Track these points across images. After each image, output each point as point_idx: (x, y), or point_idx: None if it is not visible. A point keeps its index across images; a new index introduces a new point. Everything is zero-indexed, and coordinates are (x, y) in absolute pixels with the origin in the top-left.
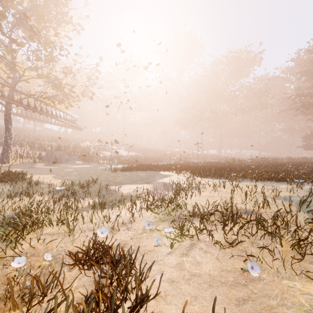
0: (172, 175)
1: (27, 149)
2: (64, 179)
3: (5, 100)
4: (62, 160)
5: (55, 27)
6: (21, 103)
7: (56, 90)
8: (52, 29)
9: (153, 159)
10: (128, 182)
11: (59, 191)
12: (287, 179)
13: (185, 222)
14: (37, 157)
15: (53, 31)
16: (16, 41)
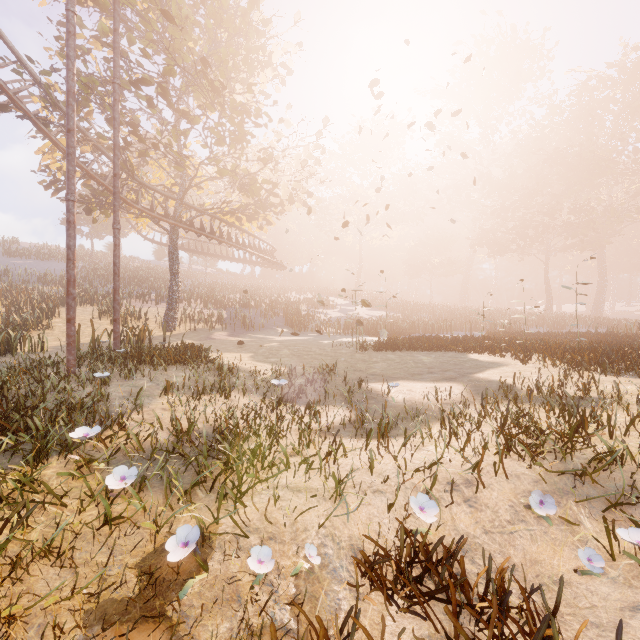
0: (507, 364)
1: (199, 307)
2: (271, 362)
3: (170, 222)
4: (255, 326)
5: (244, 78)
6: (191, 226)
7: (246, 195)
8: (239, 83)
9: (430, 325)
10: (401, 374)
11: (271, 388)
12: None
13: None
14: (216, 321)
15: (240, 87)
16: (188, 115)
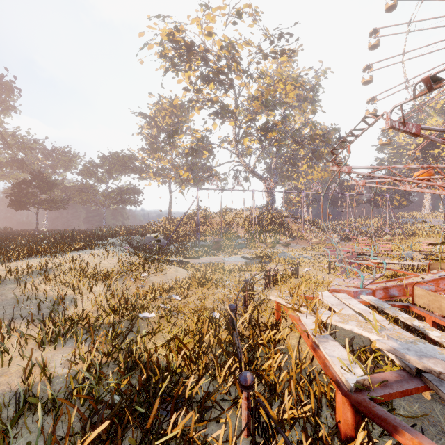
0: None
1: None
2: None
3: None
4: None
5: None
6: None
7: None
8: None
9: None
10: None
11: None
12: (91, 247)
13: (126, 277)
14: None
15: None
16: None
